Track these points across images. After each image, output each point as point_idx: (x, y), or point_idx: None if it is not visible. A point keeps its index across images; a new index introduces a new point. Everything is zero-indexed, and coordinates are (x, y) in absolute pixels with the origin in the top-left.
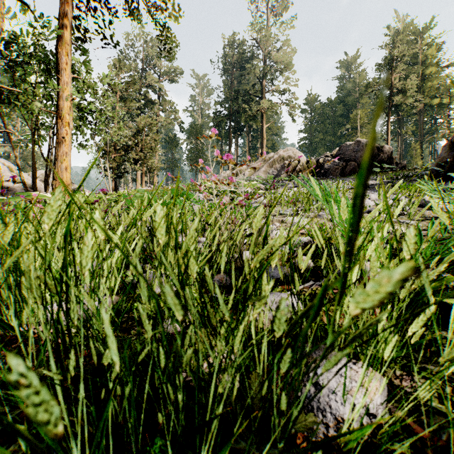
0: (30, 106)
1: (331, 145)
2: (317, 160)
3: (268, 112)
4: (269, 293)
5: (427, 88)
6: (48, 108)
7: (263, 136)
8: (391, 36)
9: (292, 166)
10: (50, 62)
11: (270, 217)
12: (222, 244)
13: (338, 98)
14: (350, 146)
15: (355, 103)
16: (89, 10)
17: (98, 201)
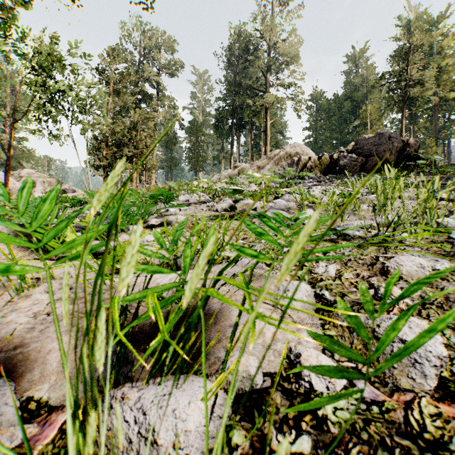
0: None
1: (338, 143)
2: (329, 156)
3: (272, 106)
4: None
5: (442, 81)
6: None
7: (267, 133)
8: (403, 27)
9: (302, 163)
10: None
11: None
12: None
13: (344, 93)
14: (370, 139)
15: (363, 98)
16: None
17: None
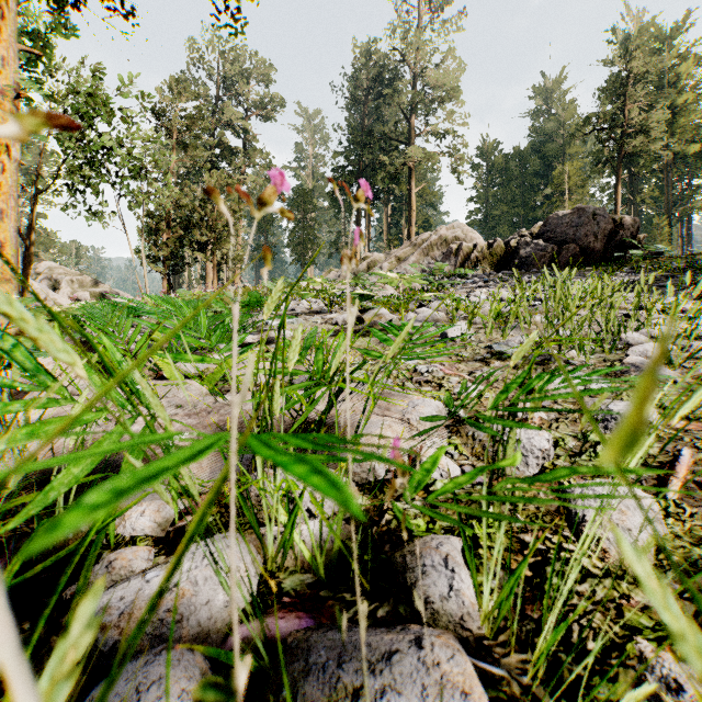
0: None
1: (520, 221)
2: (505, 243)
3: (420, 166)
4: None
5: (679, 127)
6: None
7: (411, 206)
8: (619, 44)
9: (464, 252)
10: None
11: None
12: None
13: (530, 146)
14: (565, 218)
15: (559, 154)
16: None
17: None
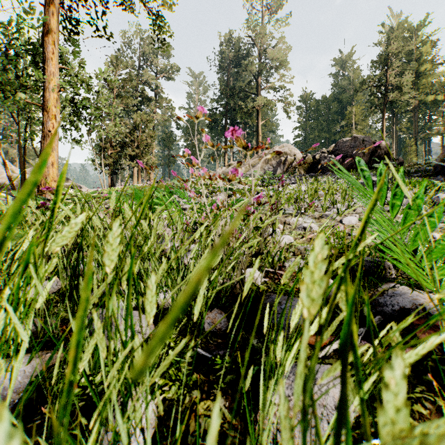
0: (15, 98)
1: (326, 141)
2: (313, 156)
3: (264, 109)
4: (294, 365)
5: (421, 85)
6: (34, 100)
7: (259, 133)
8: (386, 33)
9: (288, 162)
10: (37, 52)
11: (277, 222)
12: (215, 272)
13: (332, 95)
14: (347, 142)
15: (350, 100)
16: (79, 1)
17: (47, 203)
